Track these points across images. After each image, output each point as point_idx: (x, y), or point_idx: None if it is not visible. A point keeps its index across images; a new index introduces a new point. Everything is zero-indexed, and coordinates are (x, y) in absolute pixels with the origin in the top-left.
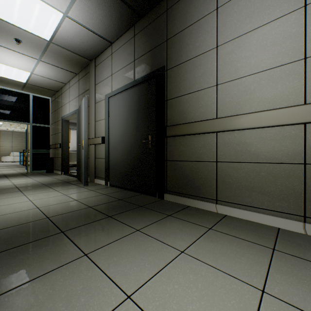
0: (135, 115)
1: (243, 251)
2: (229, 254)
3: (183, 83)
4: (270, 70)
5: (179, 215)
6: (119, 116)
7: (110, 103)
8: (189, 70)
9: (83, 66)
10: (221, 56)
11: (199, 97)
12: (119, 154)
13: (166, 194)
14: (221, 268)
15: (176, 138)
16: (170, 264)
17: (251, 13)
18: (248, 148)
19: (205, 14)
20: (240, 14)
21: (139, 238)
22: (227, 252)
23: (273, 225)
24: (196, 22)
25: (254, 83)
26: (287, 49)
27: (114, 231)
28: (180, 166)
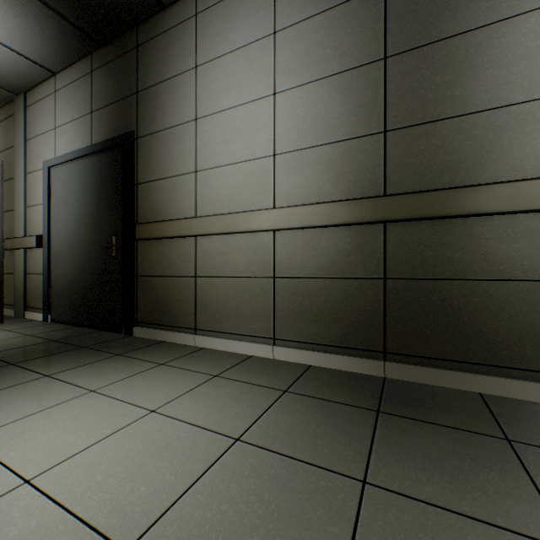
0: (92, 202)
1: (176, 381)
2: (155, 386)
3: (158, 162)
4: (247, 163)
5: (133, 354)
6: (67, 201)
7: (53, 177)
8: (166, 145)
9: (1, 101)
10: (201, 133)
11: (177, 186)
12: (68, 266)
13: (137, 327)
14: (128, 400)
15: (150, 242)
16: (62, 404)
17: (230, 86)
18: (227, 258)
19: (183, 70)
20: (220, 84)
21: (41, 384)
22: (154, 385)
23: (248, 353)
24: (173, 78)
25: (232, 176)
26: (261, 141)
27: (4, 381)
28: (154, 285)
